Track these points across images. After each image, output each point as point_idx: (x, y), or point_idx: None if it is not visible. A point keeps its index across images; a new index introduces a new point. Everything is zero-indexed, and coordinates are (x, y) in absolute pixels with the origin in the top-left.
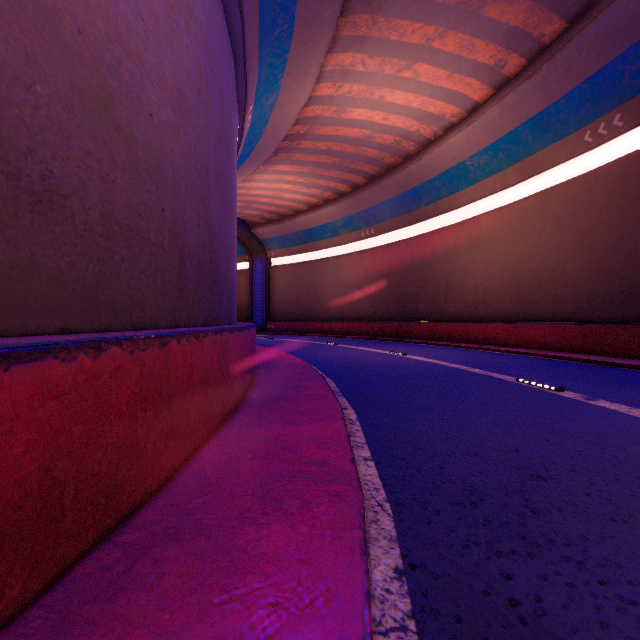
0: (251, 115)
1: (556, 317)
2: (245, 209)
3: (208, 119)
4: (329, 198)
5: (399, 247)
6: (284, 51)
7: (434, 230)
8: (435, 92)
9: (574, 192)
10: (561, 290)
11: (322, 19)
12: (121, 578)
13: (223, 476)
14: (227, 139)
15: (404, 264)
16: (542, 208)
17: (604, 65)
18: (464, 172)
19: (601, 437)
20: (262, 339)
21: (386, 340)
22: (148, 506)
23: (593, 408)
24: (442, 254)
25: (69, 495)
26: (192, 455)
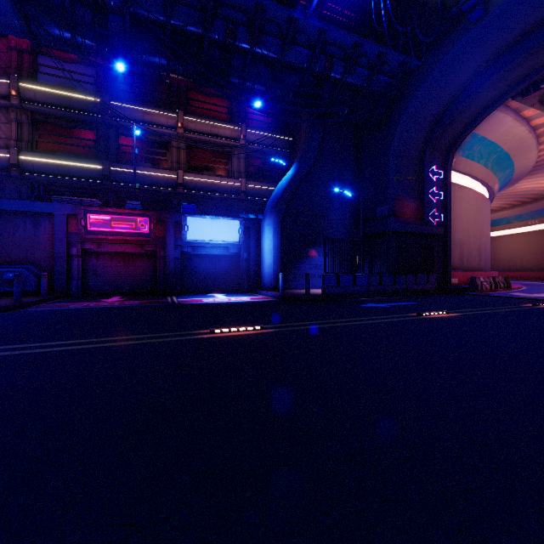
0: None
1: None
2: None
3: None
4: (505, 207)
5: None
6: None
7: None
8: None
9: None
10: None
11: (510, 186)
12: None
13: None
14: None
15: None
16: None
17: None
18: None
19: None
20: None
21: None
22: None
23: None
24: None
25: None
26: None
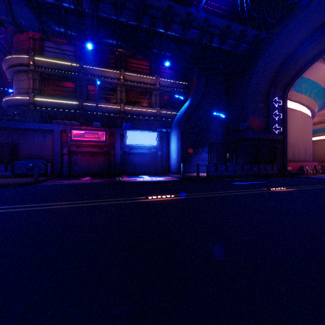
0: None
1: None
2: None
3: None
4: (322, 121)
5: None
6: None
7: None
8: None
9: None
10: None
11: None
12: None
13: None
14: None
15: None
16: None
17: None
18: None
19: None
20: None
21: None
22: None
23: None
24: None
25: None
26: None
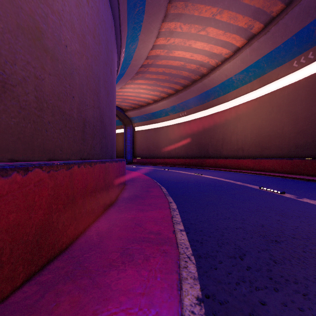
0: (124, 54)
1: (278, 156)
2: (122, 102)
3: (99, 52)
4: (163, 97)
5: (199, 121)
6: (140, 21)
7: (216, 112)
8: (217, 42)
9: (288, 92)
10: (281, 142)
11: (159, 4)
12: (35, 304)
13: (102, 240)
14: (110, 64)
15: (201, 129)
16: (271, 100)
17: (304, 27)
18: (231, 83)
19: (307, 218)
20: (130, 167)
21: (192, 167)
22: (58, 258)
23: (301, 202)
24: (220, 124)
25: (6, 255)
26: (87, 228)
